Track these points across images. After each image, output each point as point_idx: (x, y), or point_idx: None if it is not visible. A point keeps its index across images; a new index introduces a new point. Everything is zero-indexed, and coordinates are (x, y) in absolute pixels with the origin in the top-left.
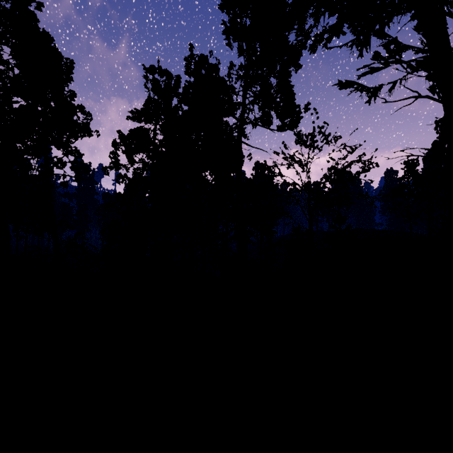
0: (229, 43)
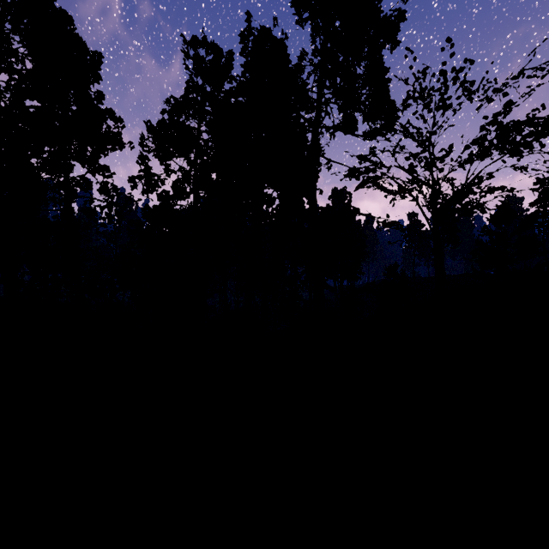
0: (300, 18)
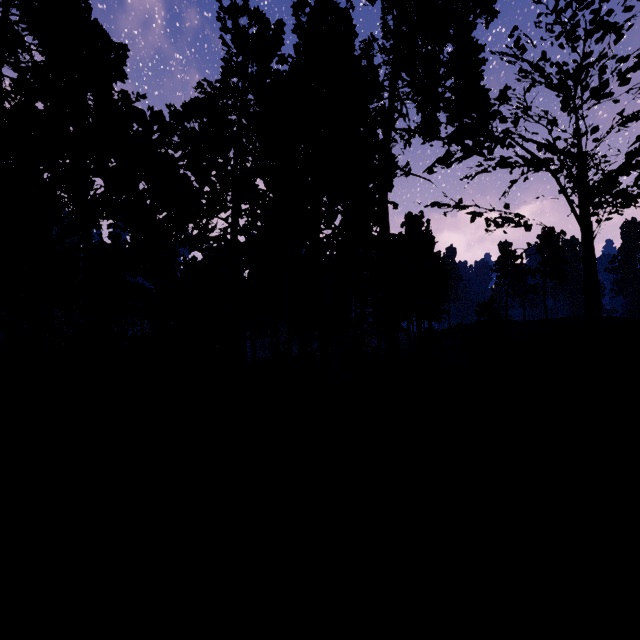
0: None
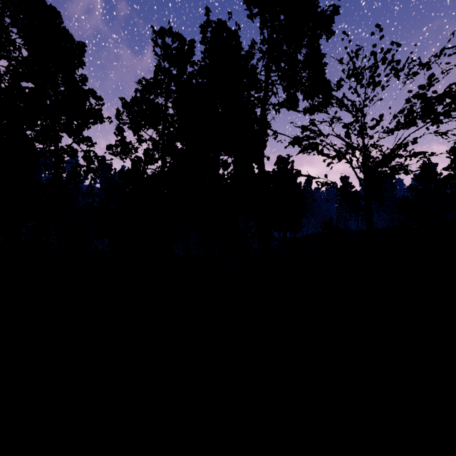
0: (250, 13)
